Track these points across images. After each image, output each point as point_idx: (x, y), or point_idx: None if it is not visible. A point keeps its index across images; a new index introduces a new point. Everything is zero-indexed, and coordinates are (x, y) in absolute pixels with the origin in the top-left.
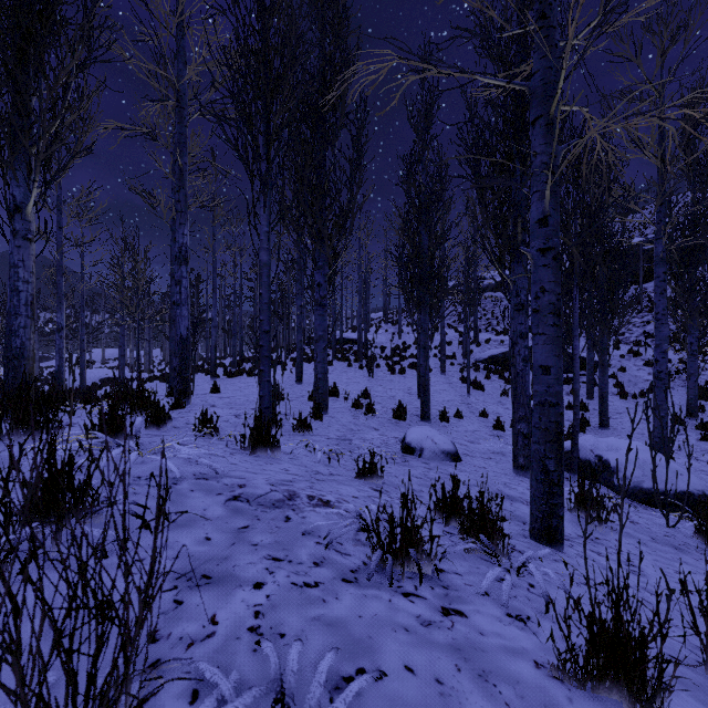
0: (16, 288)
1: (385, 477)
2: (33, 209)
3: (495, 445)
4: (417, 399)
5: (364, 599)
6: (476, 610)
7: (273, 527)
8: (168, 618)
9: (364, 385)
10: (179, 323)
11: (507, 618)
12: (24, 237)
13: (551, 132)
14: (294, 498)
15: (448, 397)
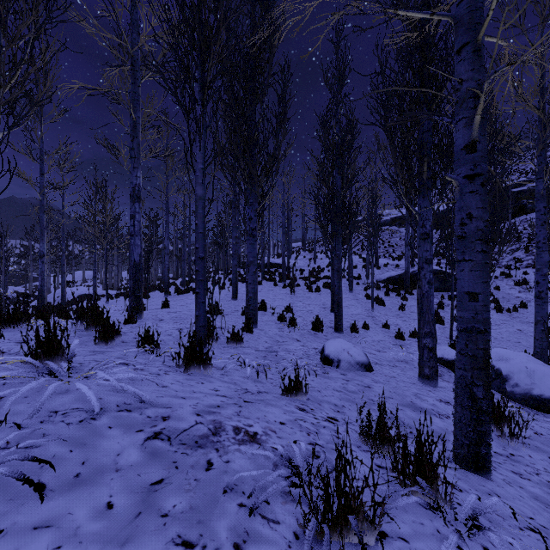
0: None
1: (309, 392)
2: None
3: (398, 353)
4: (331, 313)
5: None
6: None
7: (191, 480)
8: None
9: (287, 301)
10: (133, 251)
11: None
12: None
13: (478, 58)
14: (219, 432)
15: (356, 311)
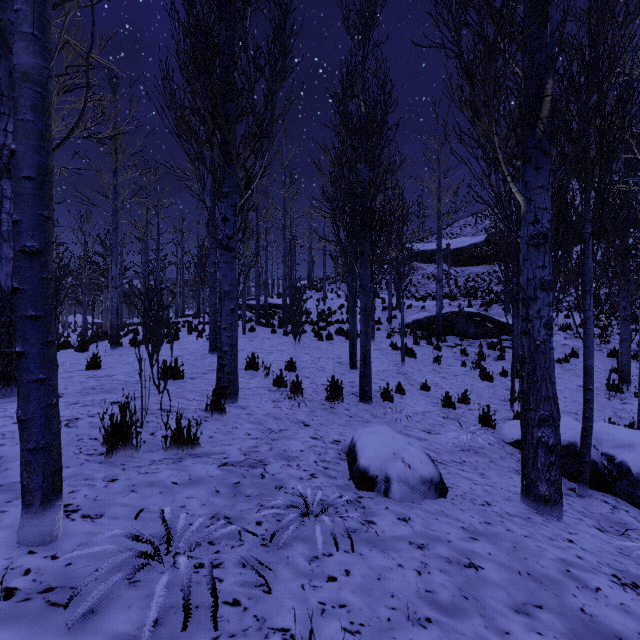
0: None
1: None
2: None
3: (457, 435)
4: (350, 370)
5: None
6: None
7: None
8: None
9: (289, 354)
10: None
11: None
12: None
13: None
14: None
15: (382, 366)
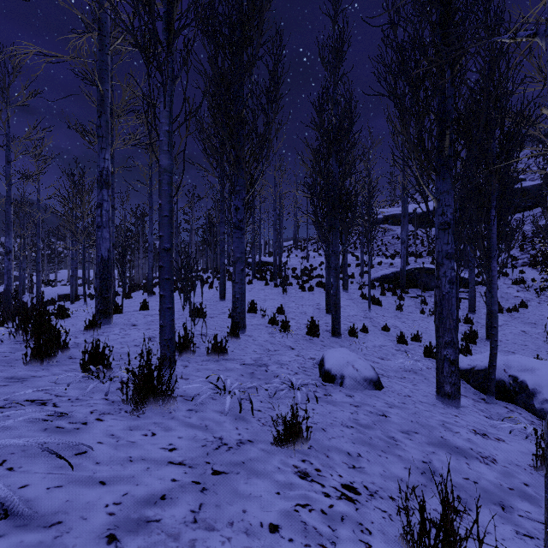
0: None
1: (310, 433)
2: None
3: (404, 361)
4: (326, 315)
5: None
6: None
7: None
8: None
9: (279, 301)
10: (100, 245)
11: None
12: None
13: None
14: None
15: (352, 312)
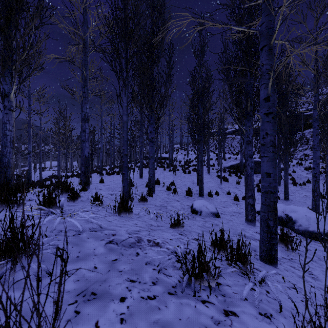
0: (5, 133)
1: (184, 226)
2: (14, 95)
3: (235, 208)
4: (197, 186)
5: (181, 306)
6: (242, 311)
7: (130, 259)
8: (71, 324)
9: (171, 179)
10: (84, 150)
11: (260, 316)
12: (9, 109)
13: (271, 53)
14: (140, 241)
15: (211, 185)
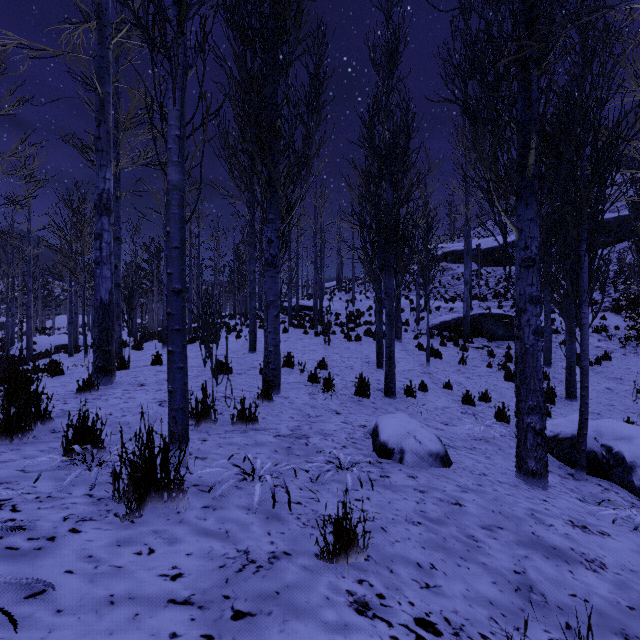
0: None
1: (367, 536)
2: None
3: (472, 427)
4: (377, 369)
5: None
6: None
7: None
8: None
9: (320, 353)
10: (99, 285)
11: None
12: None
13: None
14: None
15: (408, 366)
